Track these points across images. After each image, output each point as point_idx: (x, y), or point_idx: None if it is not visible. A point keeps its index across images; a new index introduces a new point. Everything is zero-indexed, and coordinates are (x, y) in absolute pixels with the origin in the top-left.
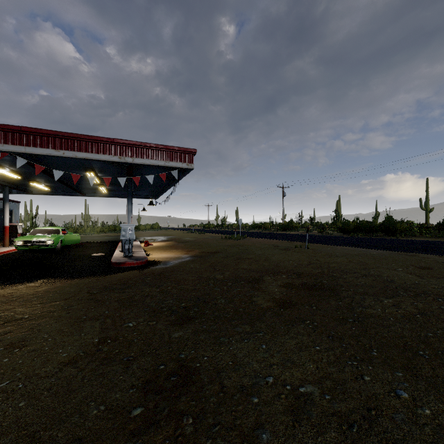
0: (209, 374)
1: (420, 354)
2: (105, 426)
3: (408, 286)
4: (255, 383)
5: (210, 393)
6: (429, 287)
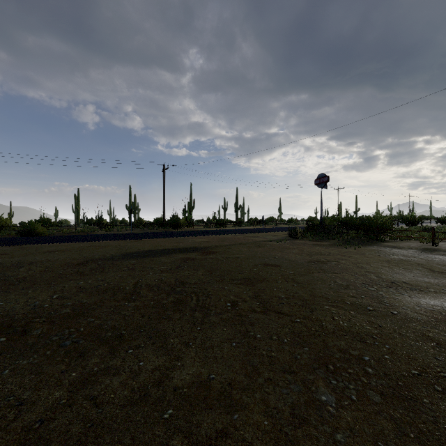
0: (2, 319)
1: (68, 277)
2: (0, 348)
3: (17, 262)
4: (36, 305)
5: (23, 316)
6: (30, 260)
